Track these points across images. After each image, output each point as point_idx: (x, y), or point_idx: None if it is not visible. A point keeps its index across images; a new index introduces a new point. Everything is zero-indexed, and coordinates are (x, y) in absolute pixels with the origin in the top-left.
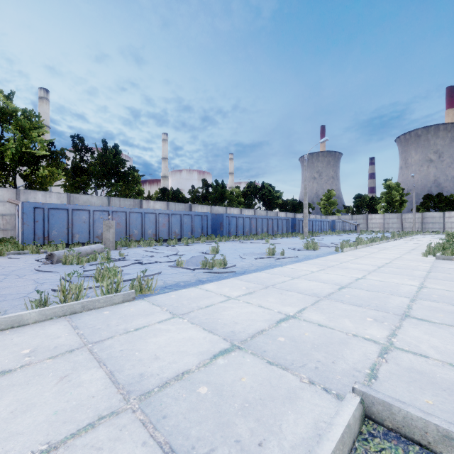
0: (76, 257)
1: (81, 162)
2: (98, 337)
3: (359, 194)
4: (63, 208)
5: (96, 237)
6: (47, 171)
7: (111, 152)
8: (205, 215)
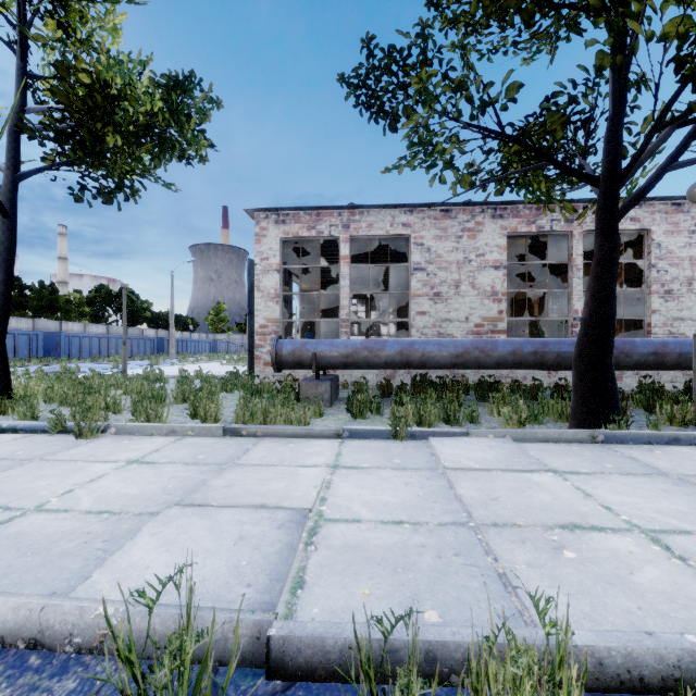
0: None
1: None
2: None
3: None
4: None
5: None
6: None
7: None
8: (34, 334)
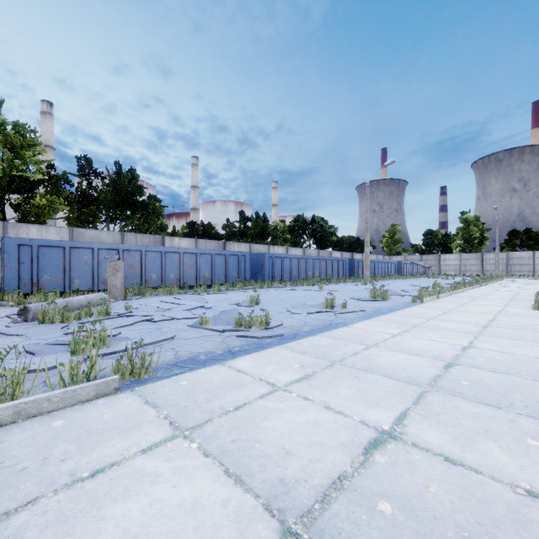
0: (60, 313)
1: (89, 189)
2: (6, 499)
3: (429, 229)
4: (58, 245)
5: (102, 283)
6: (45, 200)
7: (126, 176)
8: (242, 255)
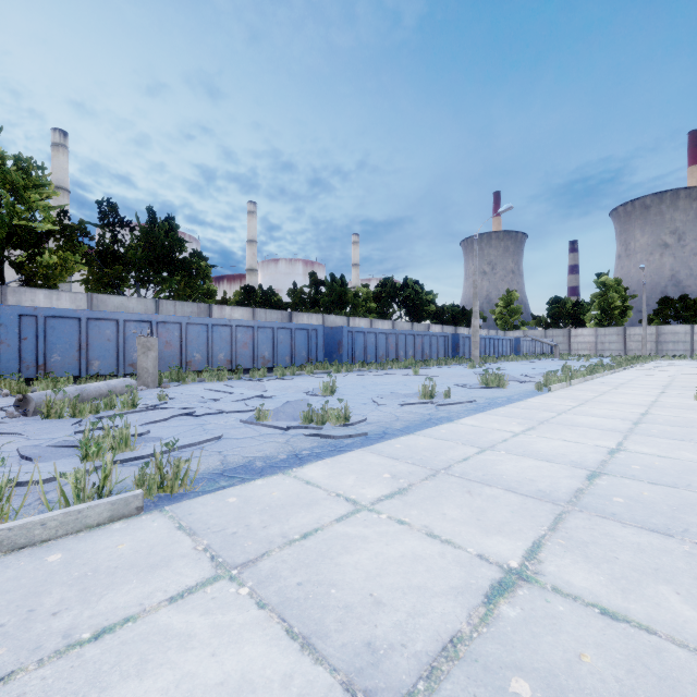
0: (71, 404)
1: (114, 243)
2: None
3: (556, 296)
4: (71, 316)
5: (130, 365)
6: (55, 257)
7: (162, 227)
8: (313, 329)
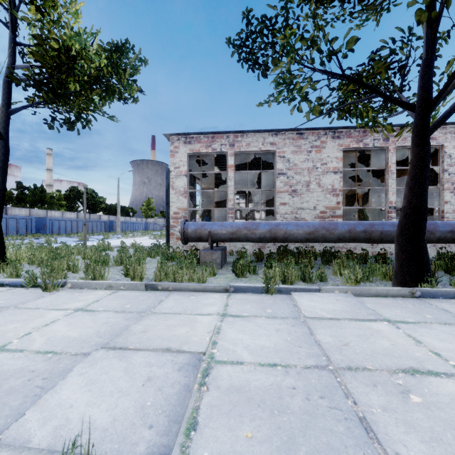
0: None
1: None
2: None
3: None
4: None
5: None
6: None
7: None
8: (30, 218)
